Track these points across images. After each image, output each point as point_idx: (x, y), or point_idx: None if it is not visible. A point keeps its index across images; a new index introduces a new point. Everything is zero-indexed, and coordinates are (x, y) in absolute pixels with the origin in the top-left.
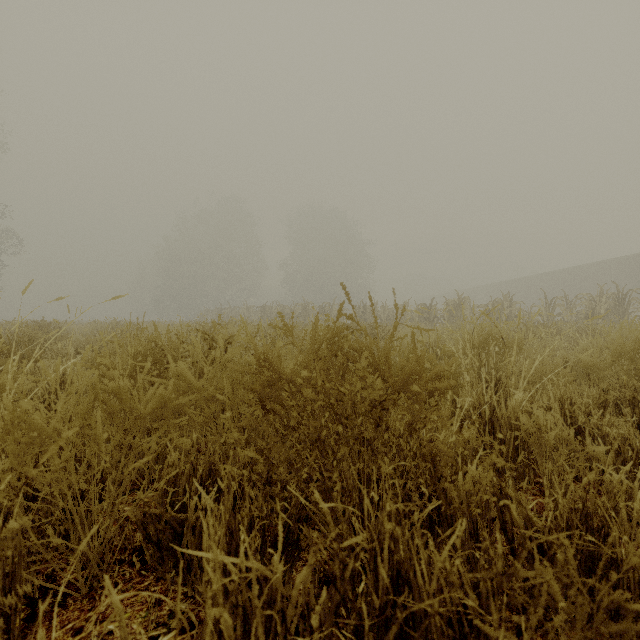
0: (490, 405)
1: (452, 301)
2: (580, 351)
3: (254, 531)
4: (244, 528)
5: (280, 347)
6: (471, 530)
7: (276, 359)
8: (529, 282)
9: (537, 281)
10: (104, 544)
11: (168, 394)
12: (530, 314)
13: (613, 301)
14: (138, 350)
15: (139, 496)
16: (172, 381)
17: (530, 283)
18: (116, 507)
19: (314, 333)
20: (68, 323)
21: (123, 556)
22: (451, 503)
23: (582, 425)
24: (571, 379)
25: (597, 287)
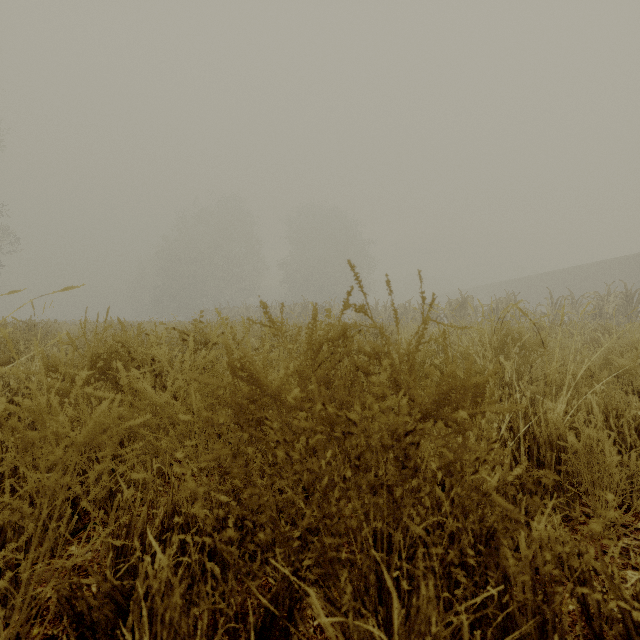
0: (524, 419)
1: (455, 300)
2: (605, 352)
3: (217, 636)
4: (203, 628)
5: (266, 351)
6: (534, 613)
7: (257, 368)
8: (531, 282)
9: (539, 281)
10: (17, 626)
11: (113, 414)
12: (535, 313)
13: (621, 300)
14: (99, 353)
15: (61, 564)
16: (119, 397)
17: (532, 283)
18: (36, 573)
19: (311, 332)
20: (61, 323)
21: (56, 630)
22: (505, 573)
23: (633, 442)
24: (616, 387)
25: (600, 286)
